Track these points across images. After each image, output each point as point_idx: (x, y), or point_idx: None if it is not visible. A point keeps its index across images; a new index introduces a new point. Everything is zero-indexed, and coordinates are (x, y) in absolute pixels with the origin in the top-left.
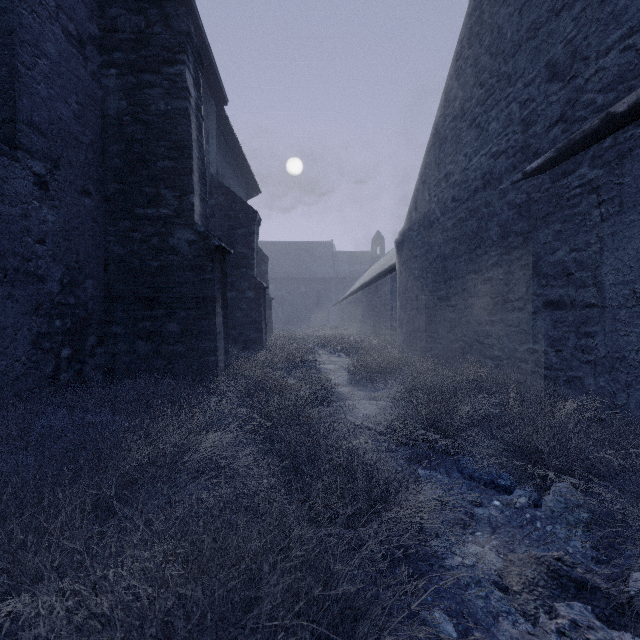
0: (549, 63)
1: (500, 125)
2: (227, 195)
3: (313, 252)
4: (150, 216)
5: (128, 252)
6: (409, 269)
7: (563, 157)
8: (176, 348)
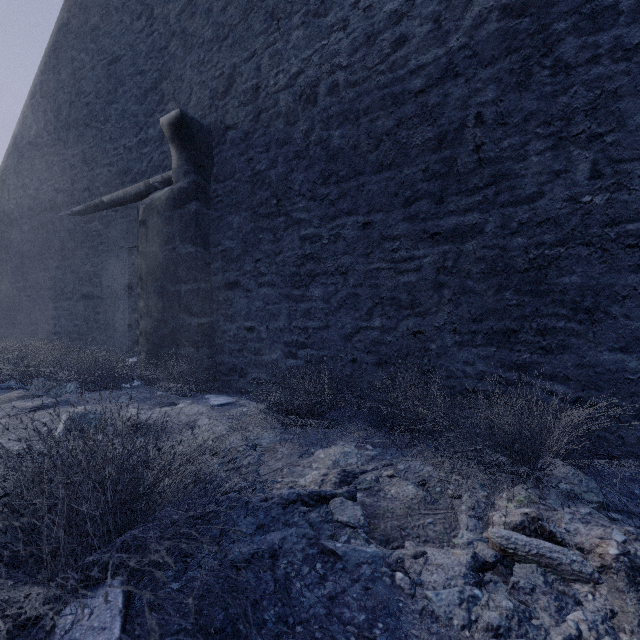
0: (83, 152)
1: (60, 171)
2: None
3: None
4: None
5: None
6: None
7: (89, 211)
8: None
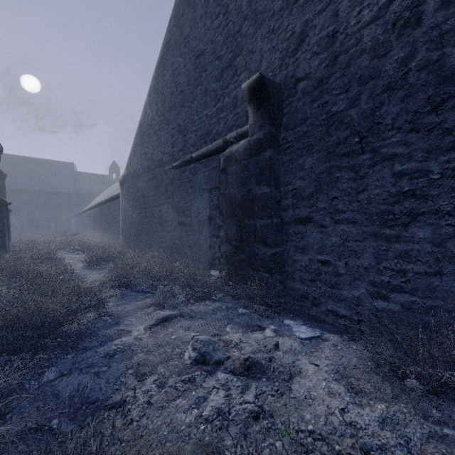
0: (179, 125)
1: (165, 140)
2: None
3: (53, 169)
4: None
5: None
6: (127, 199)
7: (182, 165)
8: None
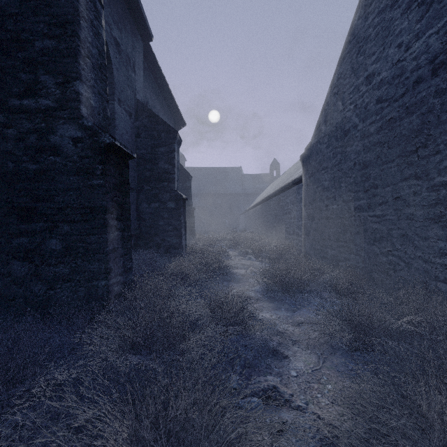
0: None
1: None
2: (151, 117)
3: (227, 175)
4: (27, 108)
5: (1, 152)
6: (317, 180)
7: None
8: (58, 270)
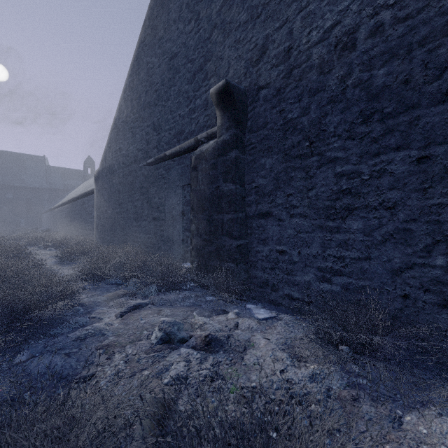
0: (153, 123)
1: (140, 137)
2: None
3: (23, 163)
4: None
5: None
6: (102, 194)
7: (157, 162)
8: None
